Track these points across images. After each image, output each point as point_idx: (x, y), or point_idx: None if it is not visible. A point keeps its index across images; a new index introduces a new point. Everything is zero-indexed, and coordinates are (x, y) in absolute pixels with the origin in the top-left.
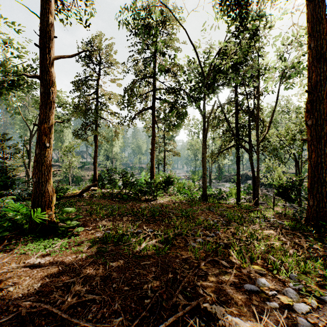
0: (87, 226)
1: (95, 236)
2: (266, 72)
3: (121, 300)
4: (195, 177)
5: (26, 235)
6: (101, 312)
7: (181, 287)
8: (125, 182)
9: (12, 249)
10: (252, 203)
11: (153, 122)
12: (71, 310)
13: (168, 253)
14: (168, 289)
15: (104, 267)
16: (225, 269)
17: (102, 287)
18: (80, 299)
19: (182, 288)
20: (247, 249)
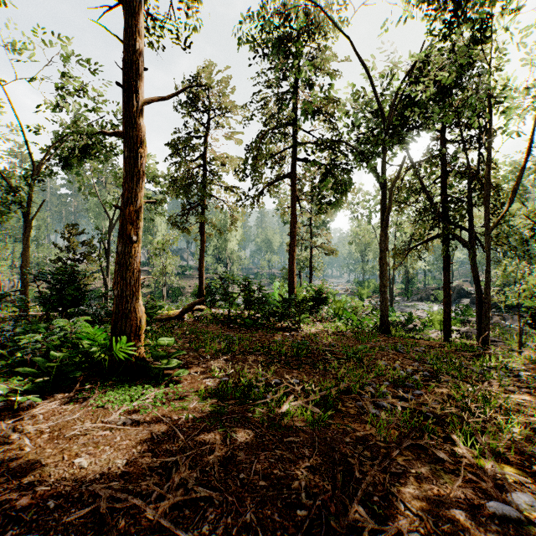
0: (192, 368)
1: (205, 386)
2: (507, 98)
3: (256, 504)
4: (364, 291)
5: (105, 377)
6: (223, 523)
7: (361, 493)
8: (249, 298)
9: (85, 398)
10: (473, 340)
11: (292, 200)
12: (175, 513)
13: (330, 424)
14: (337, 494)
15: (224, 441)
16: (441, 464)
17: (223, 477)
18: (189, 495)
19: (363, 496)
20: (481, 428)
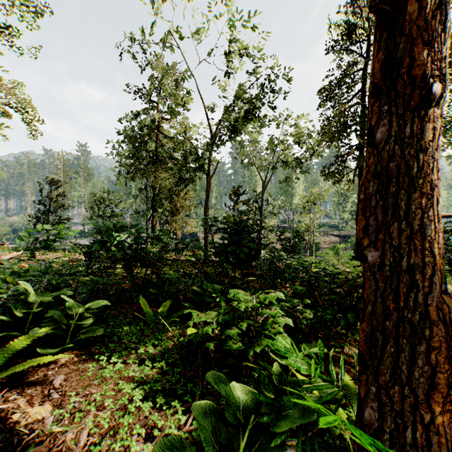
0: None
1: None
2: None
3: None
4: None
5: None
6: None
7: None
8: None
9: None
10: None
11: None
12: None
13: None
14: None
15: None
16: None
17: None
18: None
19: None
20: None
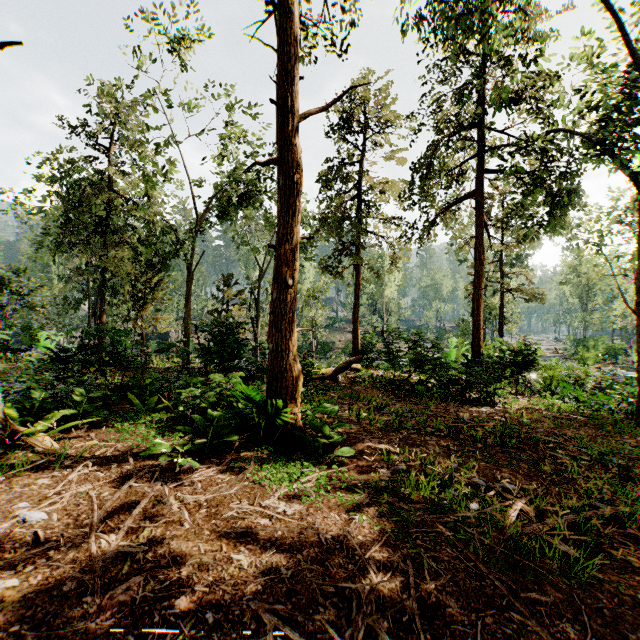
0: (355, 445)
1: (378, 475)
2: None
3: None
4: (588, 354)
5: (259, 444)
6: None
7: None
8: (420, 359)
9: (241, 468)
10: None
11: (477, 227)
12: None
13: (599, 580)
14: None
15: (419, 572)
16: None
17: (430, 639)
18: None
19: None
20: None
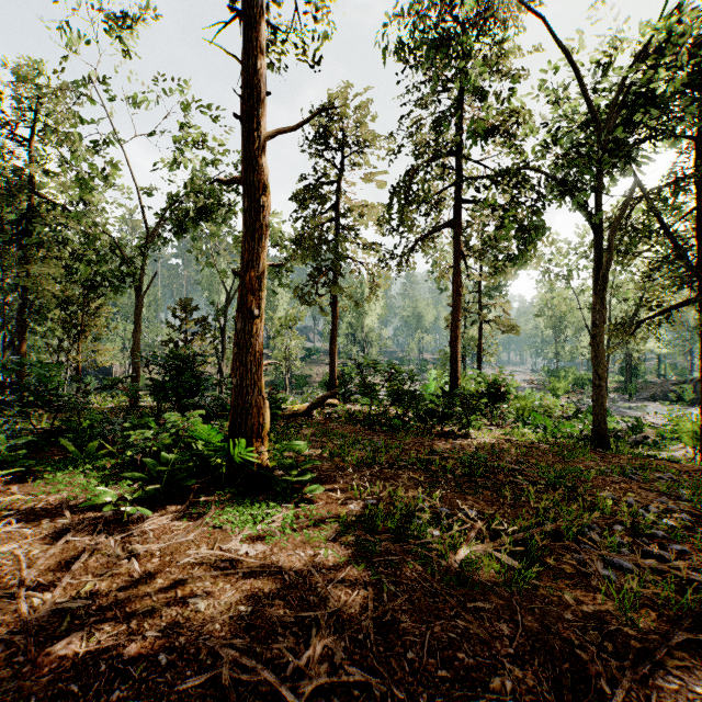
0: (326, 483)
1: (347, 510)
2: None
3: None
4: (559, 385)
5: (222, 487)
6: None
7: None
8: (397, 392)
9: (199, 513)
10: None
11: (455, 257)
12: (319, 701)
13: (536, 586)
14: None
15: (379, 596)
16: None
17: (382, 653)
18: (338, 676)
19: None
20: None
